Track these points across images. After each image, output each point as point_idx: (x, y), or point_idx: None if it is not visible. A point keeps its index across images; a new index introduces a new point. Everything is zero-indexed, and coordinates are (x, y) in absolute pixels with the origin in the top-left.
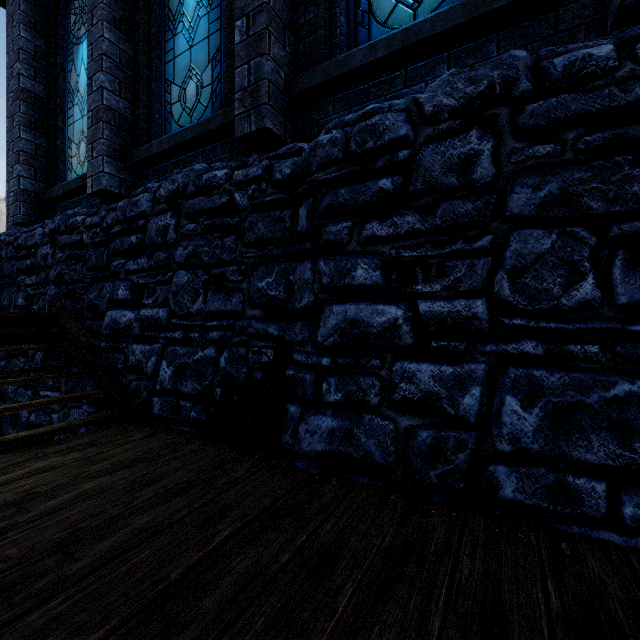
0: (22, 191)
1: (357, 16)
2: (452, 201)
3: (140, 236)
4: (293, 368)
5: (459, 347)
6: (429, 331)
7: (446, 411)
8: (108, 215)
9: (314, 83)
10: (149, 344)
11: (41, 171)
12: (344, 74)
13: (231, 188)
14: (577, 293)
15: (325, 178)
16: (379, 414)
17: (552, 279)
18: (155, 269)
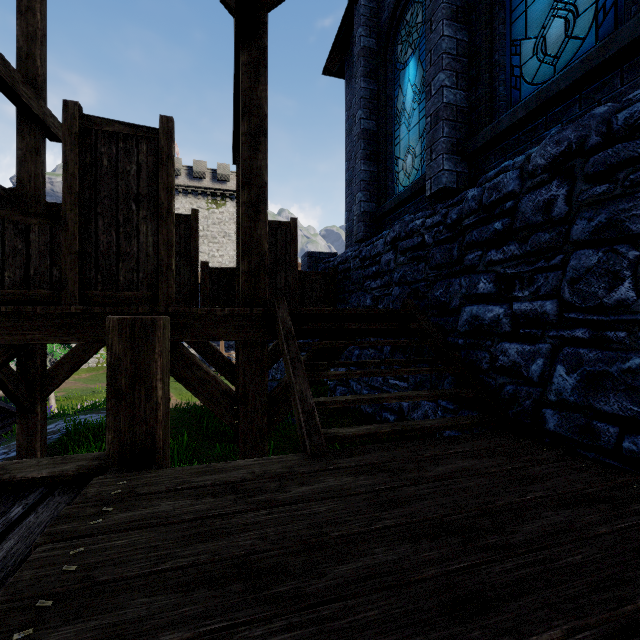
0: (362, 213)
1: None
2: None
3: (506, 221)
4: None
5: None
6: None
7: None
8: (450, 211)
9: None
10: (526, 343)
11: (373, 193)
12: None
13: None
14: None
15: None
16: None
17: None
18: (531, 255)
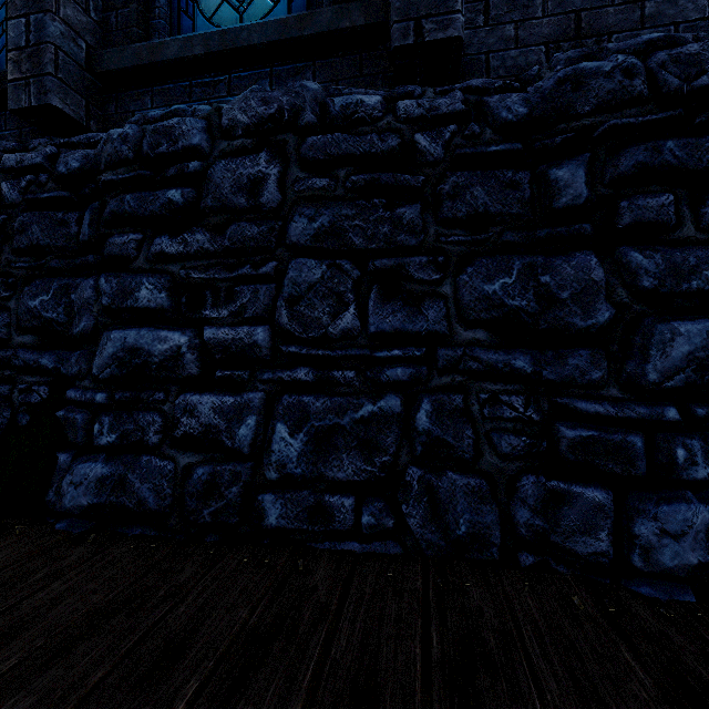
0: None
1: (181, 1)
2: (241, 223)
3: None
4: (67, 408)
5: (243, 376)
6: (215, 360)
7: (225, 444)
8: None
9: (123, 65)
10: None
11: None
12: (158, 63)
13: None
14: (341, 322)
15: (111, 179)
16: (160, 454)
17: (322, 308)
18: None
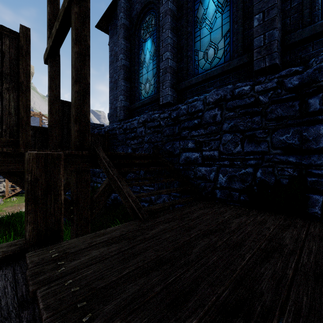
0: (122, 106)
1: None
2: None
3: (199, 120)
4: (313, 177)
5: None
6: None
7: None
8: (172, 112)
9: (303, 37)
10: (208, 167)
11: (128, 97)
12: None
13: (255, 94)
14: None
15: None
16: None
17: None
18: (208, 134)
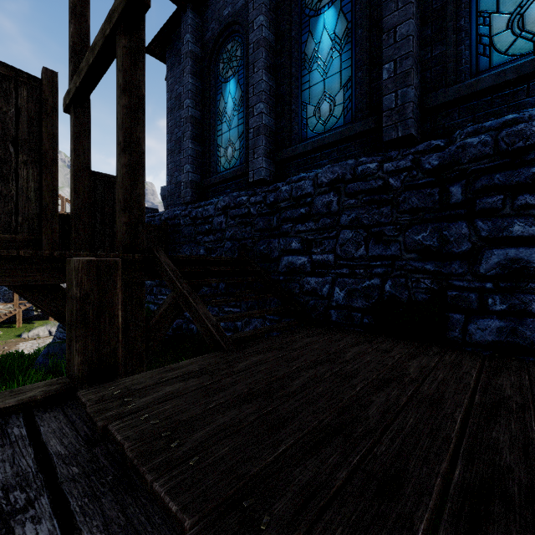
0: (190, 181)
1: (478, 49)
2: None
3: (307, 208)
4: (453, 290)
5: None
6: None
7: None
8: (268, 195)
9: (446, 100)
10: (319, 277)
11: (198, 167)
12: (474, 92)
13: (384, 175)
14: None
15: (479, 167)
16: None
17: None
18: (320, 229)
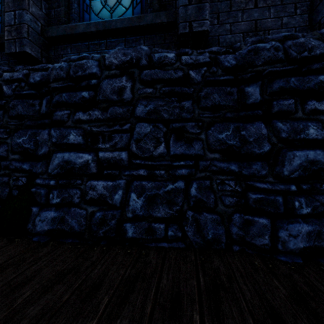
0: None
1: (84, 6)
2: (114, 107)
3: None
4: (36, 187)
5: (116, 173)
6: (103, 166)
7: (109, 202)
8: None
9: (58, 34)
10: None
11: None
12: (74, 34)
13: (1, 82)
14: (158, 150)
15: (56, 86)
16: (79, 207)
17: (150, 144)
18: None
